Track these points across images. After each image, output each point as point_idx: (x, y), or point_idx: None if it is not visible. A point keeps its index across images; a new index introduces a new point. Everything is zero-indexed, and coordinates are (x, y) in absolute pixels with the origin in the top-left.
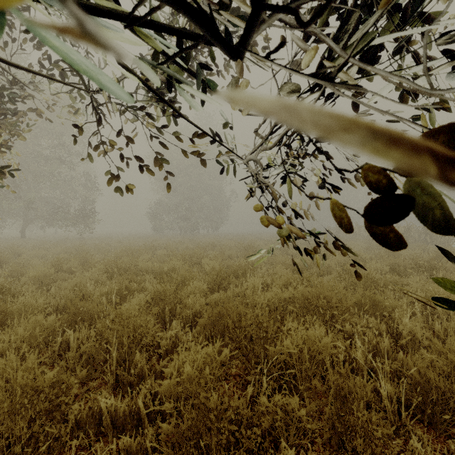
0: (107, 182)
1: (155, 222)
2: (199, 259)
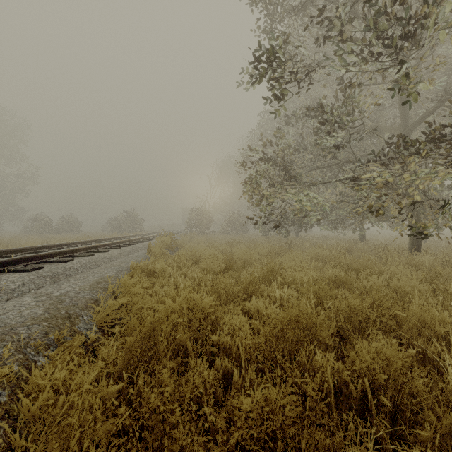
0: None
1: None
2: None
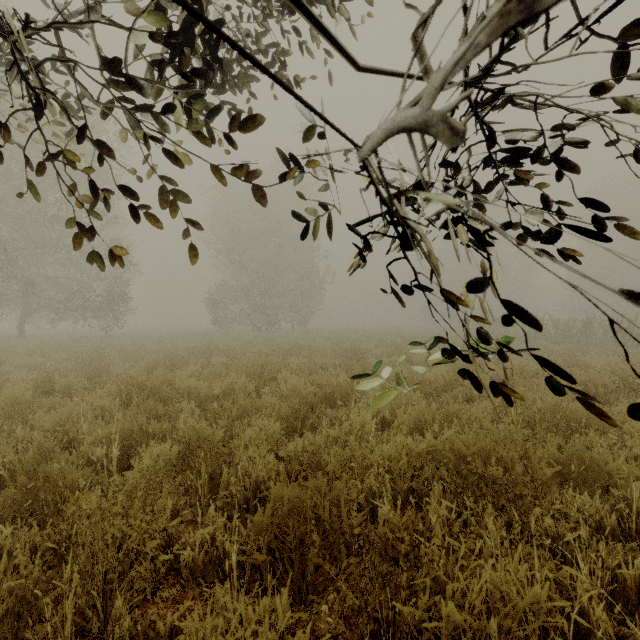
0: (74, 238)
1: (216, 313)
2: (274, 372)
